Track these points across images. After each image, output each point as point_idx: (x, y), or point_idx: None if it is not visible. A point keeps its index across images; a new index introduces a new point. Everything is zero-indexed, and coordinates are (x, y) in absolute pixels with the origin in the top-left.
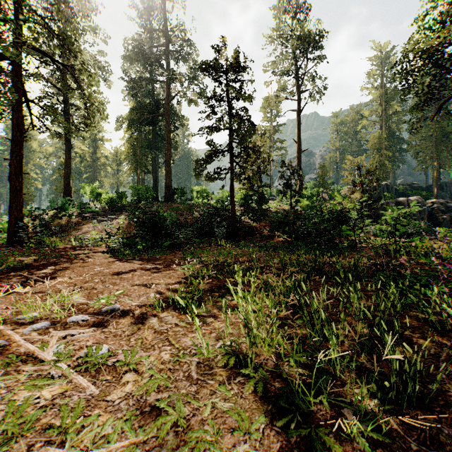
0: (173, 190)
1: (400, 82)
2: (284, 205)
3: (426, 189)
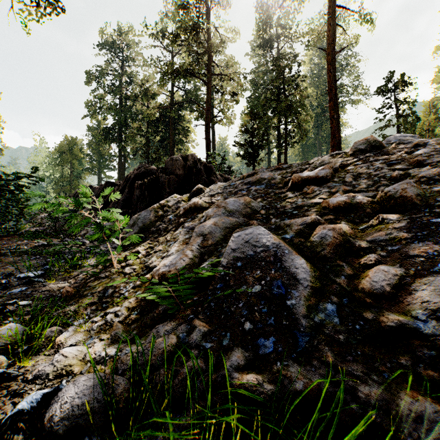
0: None
1: None
2: None
3: None
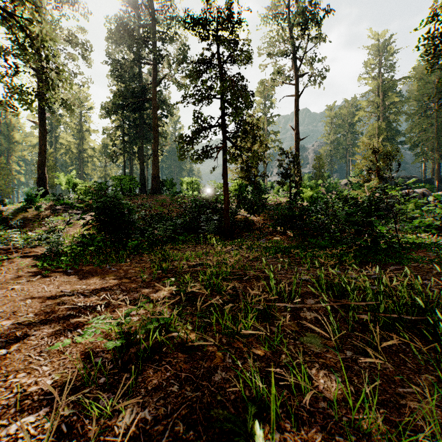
0: (161, 182)
1: (424, 50)
2: (281, 198)
3: (425, 182)
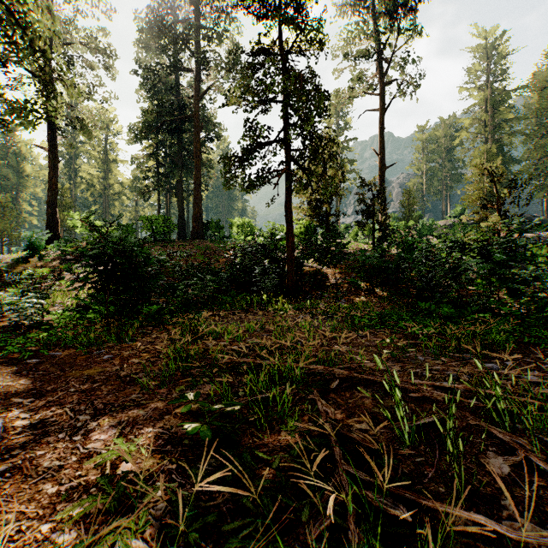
0: (205, 224)
1: None
2: (360, 244)
3: None
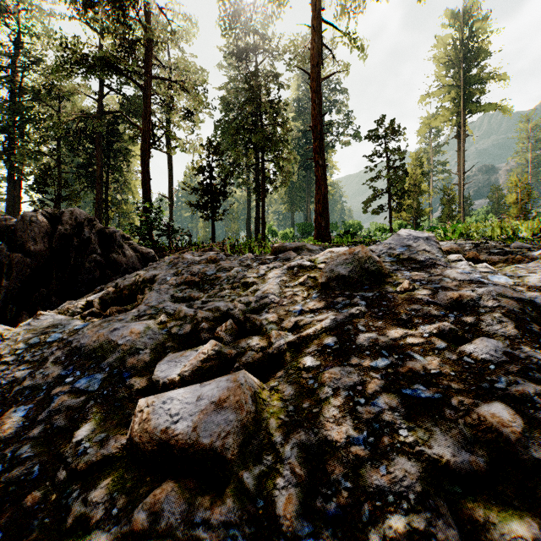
0: None
1: None
2: None
3: None
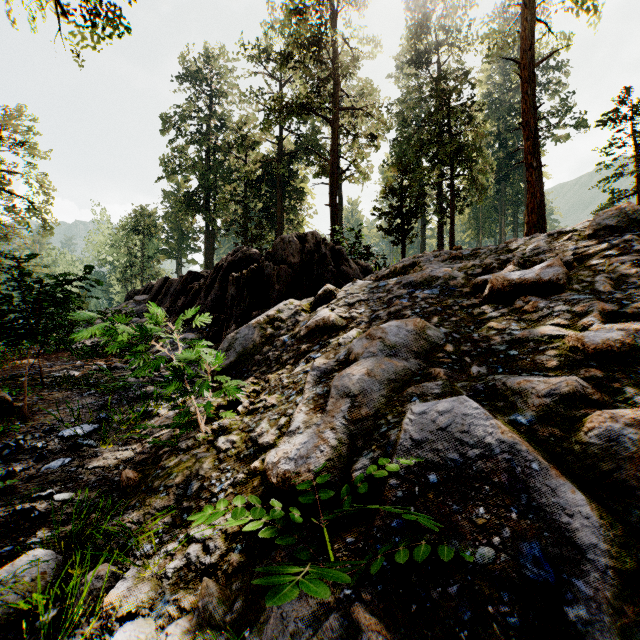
0: None
1: None
2: None
3: None
